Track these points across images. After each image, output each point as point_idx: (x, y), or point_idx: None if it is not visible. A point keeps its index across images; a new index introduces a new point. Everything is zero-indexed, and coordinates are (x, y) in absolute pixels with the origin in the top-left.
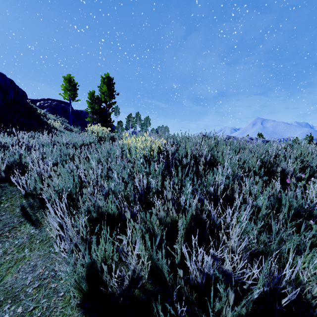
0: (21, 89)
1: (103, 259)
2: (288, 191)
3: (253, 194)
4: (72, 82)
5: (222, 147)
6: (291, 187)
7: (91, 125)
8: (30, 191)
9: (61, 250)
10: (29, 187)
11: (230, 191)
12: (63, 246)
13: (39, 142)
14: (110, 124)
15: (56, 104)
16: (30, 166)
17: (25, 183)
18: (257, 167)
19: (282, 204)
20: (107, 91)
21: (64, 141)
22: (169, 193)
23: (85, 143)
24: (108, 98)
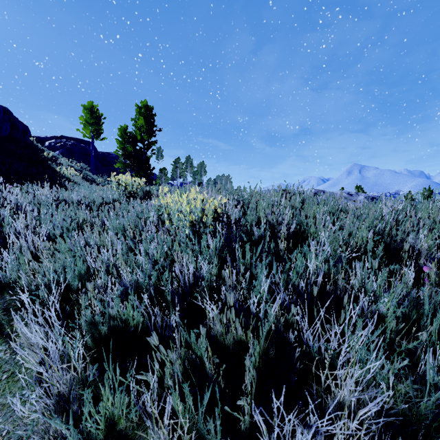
0: (21, 122)
1: (108, 425)
2: (423, 283)
3: (370, 291)
4: (94, 113)
5: (312, 209)
6: (432, 279)
7: (123, 173)
8: (8, 282)
9: (25, 414)
10: (7, 275)
11: (332, 286)
12: (28, 406)
13: (36, 200)
14: (149, 172)
15: (72, 144)
16: (11, 240)
17: (1, 266)
18: (372, 243)
19: (424, 313)
20: (145, 126)
21: (74, 198)
22: (230, 296)
23: (106, 202)
24: (146, 136)
